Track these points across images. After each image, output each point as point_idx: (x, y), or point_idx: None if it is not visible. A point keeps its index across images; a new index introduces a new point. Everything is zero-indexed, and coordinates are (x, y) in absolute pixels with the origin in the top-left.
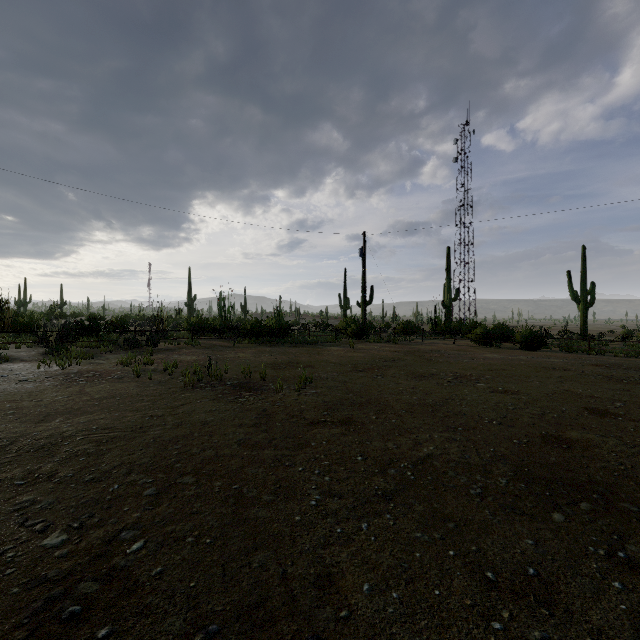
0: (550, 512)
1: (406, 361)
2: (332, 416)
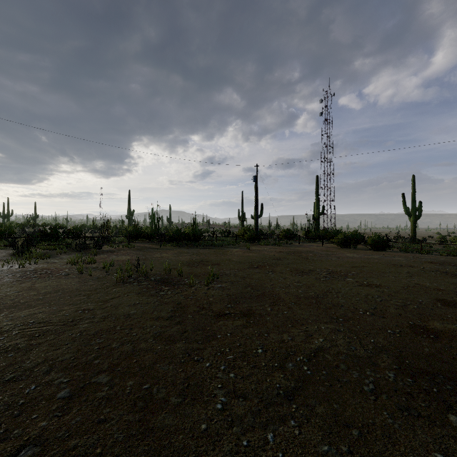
0: (445, 413)
1: (289, 260)
2: (235, 308)
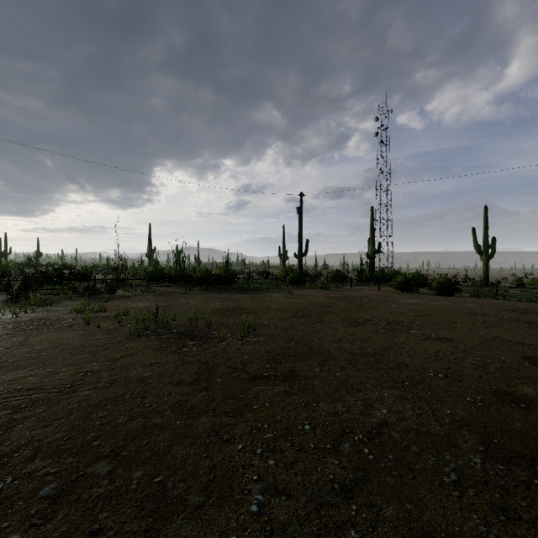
0: None
1: (340, 307)
2: (275, 369)
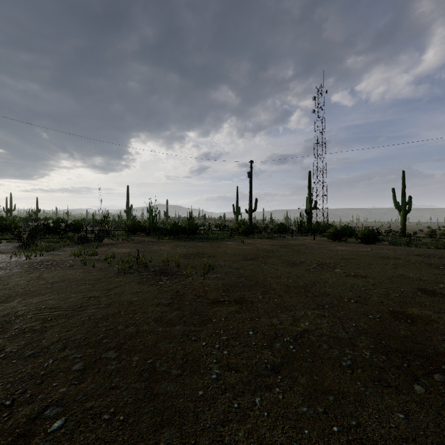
0: (411, 384)
1: (281, 252)
2: (229, 296)
